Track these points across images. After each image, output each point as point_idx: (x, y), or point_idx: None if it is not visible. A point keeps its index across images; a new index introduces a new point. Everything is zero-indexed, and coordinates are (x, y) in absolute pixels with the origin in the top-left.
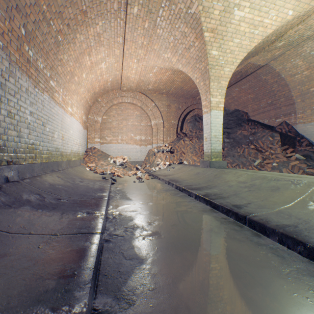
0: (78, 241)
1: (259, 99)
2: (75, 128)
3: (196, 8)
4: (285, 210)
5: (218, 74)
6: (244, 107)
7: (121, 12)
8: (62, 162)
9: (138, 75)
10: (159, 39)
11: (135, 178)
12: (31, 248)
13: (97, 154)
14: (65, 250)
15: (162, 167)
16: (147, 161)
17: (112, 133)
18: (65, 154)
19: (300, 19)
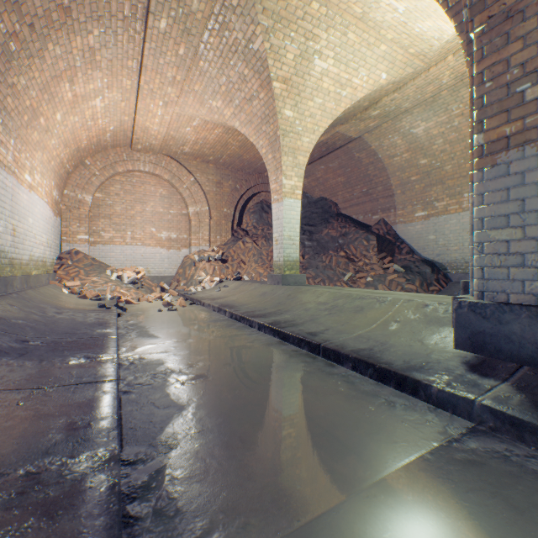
0: (83, 391)
1: (352, 185)
2: (39, 213)
3: (262, 44)
4: (365, 334)
5: (293, 146)
6: (333, 195)
7: (138, 21)
8: (14, 277)
9: (165, 127)
10: (204, 75)
11: (161, 305)
12: (6, 407)
13: (84, 264)
14: (65, 404)
15: (207, 285)
16: (181, 276)
17: (114, 225)
18: (19, 264)
19: (396, 86)
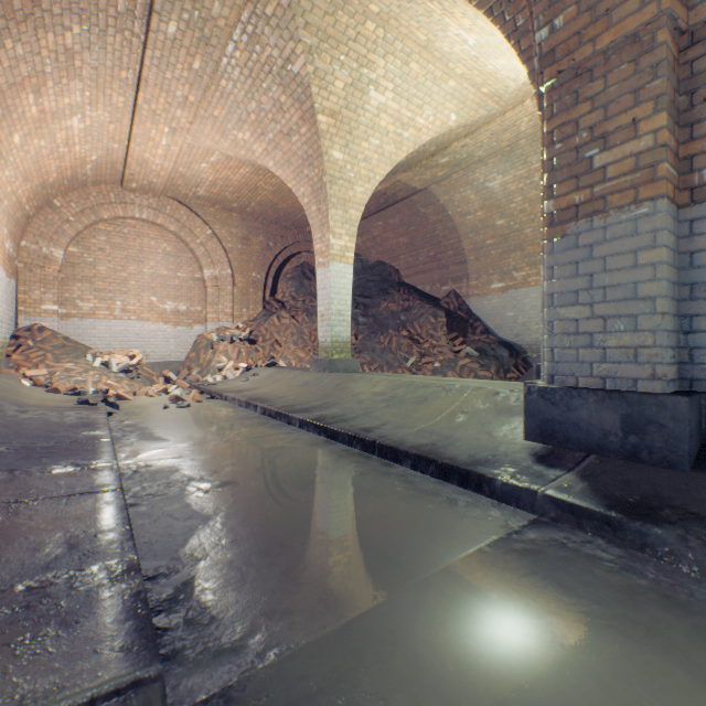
0: (80, 503)
1: (417, 248)
2: None
3: (304, 66)
4: (428, 428)
5: (344, 196)
6: (394, 259)
7: (136, 20)
8: None
9: (171, 161)
10: (226, 98)
11: (167, 400)
12: None
13: (53, 345)
14: (59, 517)
15: (230, 373)
16: (194, 362)
17: (97, 292)
18: None
19: (468, 130)
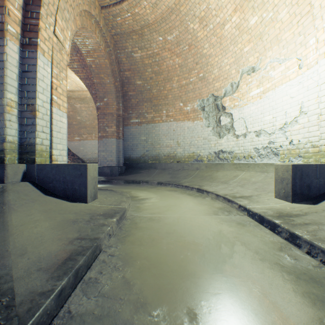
0: None
1: None
2: None
3: None
4: None
5: None
6: None
7: None
8: None
9: None
10: None
11: None
12: None
13: None
14: None
15: None
16: None
17: None
18: None
19: (72, 90)
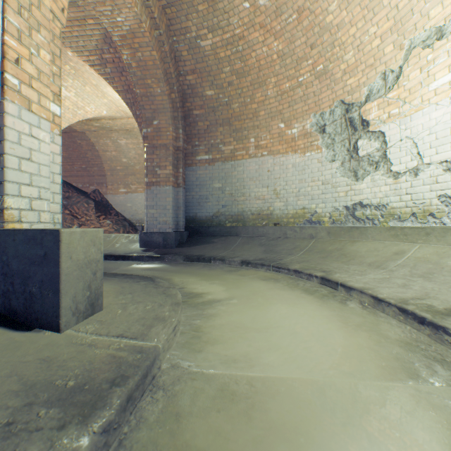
0: None
1: (73, 161)
2: None
3: None
4: (106, 249)
5: None
6: None
7: None
8: None
9: None
10: None
11: None
12: None
13: None
14: None
15: None
16: None
17: None
18: None
19: (112, 117)
